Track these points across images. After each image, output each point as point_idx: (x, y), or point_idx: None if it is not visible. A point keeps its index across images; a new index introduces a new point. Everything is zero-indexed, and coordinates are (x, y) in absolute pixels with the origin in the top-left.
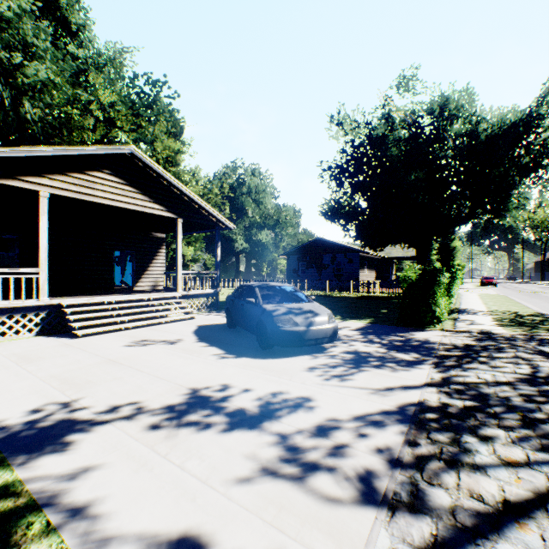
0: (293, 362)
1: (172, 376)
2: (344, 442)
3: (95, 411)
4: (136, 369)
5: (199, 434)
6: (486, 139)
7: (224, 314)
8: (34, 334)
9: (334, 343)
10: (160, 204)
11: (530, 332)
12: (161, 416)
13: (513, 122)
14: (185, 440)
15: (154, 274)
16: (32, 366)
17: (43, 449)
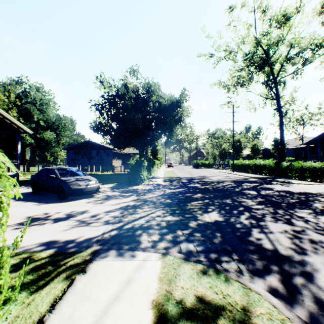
0: (79, 201)
1: (11, 215)
2: (101, 216)
3: None
4: None
5: (43, 225)
6: (164, 106)
7: (26, 187)
8: None
9: (98, 193)
10: None
11: (171, 183)
12: (18, 225)
13: (173, 102)
14: (37, 228)
15: None
16: None
17: None
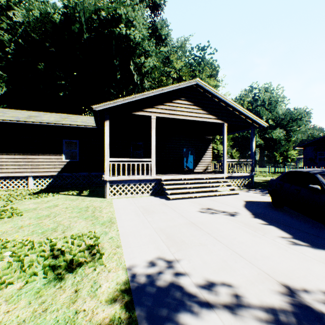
0: None
1: (250, 255)
2: None
3: (195, 282)
4: (213, 237)
5: None
6: None
7: (260, 192)
8: (149, 194)
9: None
10: (213, 115)
11: None
12: None
13: None
14: None
15: (205, 161)
16: (149, 217)
17: (163, 324)
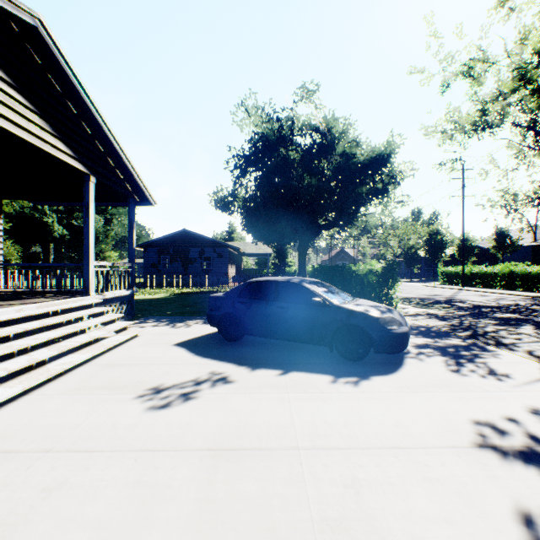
0: (424, 369)
1: (398, 436)
2: None
3: None
4: (318, 447)
5: None
6: (362, 163)
7: (163, 323)
8: None
9: None
10: (67, 144)
11: (446, 310)
12: None
13: (376, 154)
14: None
15: None
16: None
17: None
